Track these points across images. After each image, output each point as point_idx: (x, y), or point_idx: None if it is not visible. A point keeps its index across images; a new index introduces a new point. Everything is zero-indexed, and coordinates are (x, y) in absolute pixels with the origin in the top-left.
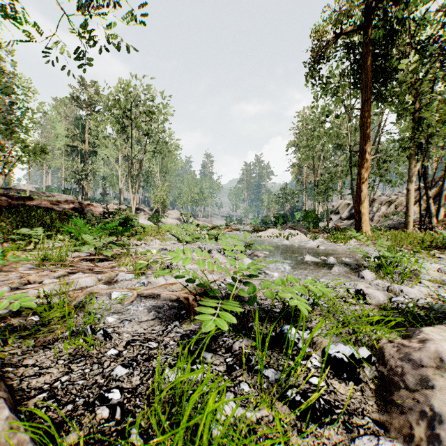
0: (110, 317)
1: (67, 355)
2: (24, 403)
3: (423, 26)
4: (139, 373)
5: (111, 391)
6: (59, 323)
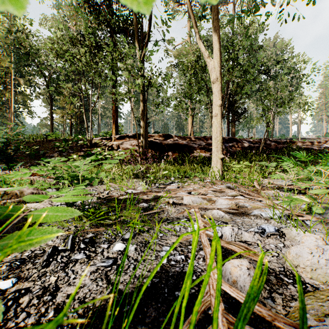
0: (120, 244)
1: (39, 252)
2: None
3: None
4: None
5: None
6: (118, 225)
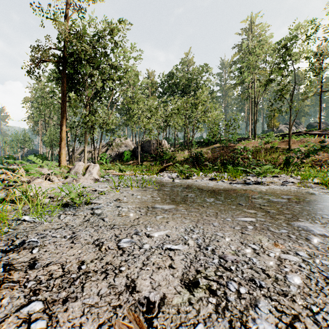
0: None
1: None
2: None
3: (91, 75)
4: None
5: None
6: None
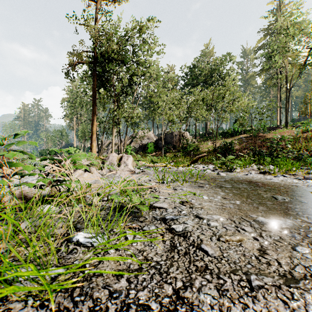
0: None
1: None
2: None
3: (117, 73)
4: None
5: None
6: None
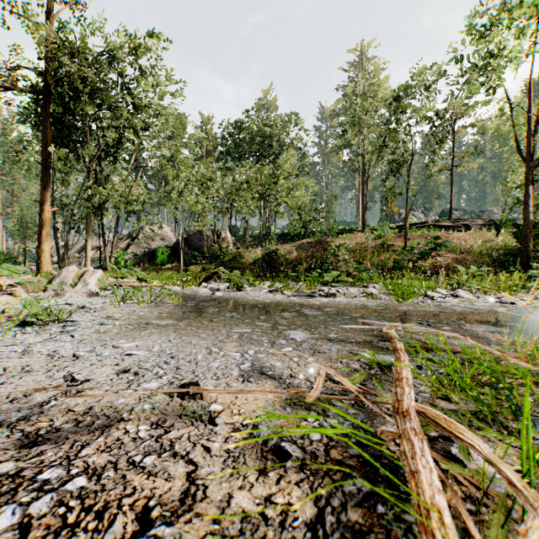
0: None
1: None
2: None
3: (98, 118)
4: None
5: None
6: None
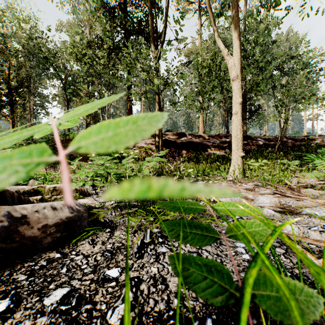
0: None
1: (119, 244)
2: (55, 251)
3: None
4: (38, 324)
5: (3, 301)
6: None
